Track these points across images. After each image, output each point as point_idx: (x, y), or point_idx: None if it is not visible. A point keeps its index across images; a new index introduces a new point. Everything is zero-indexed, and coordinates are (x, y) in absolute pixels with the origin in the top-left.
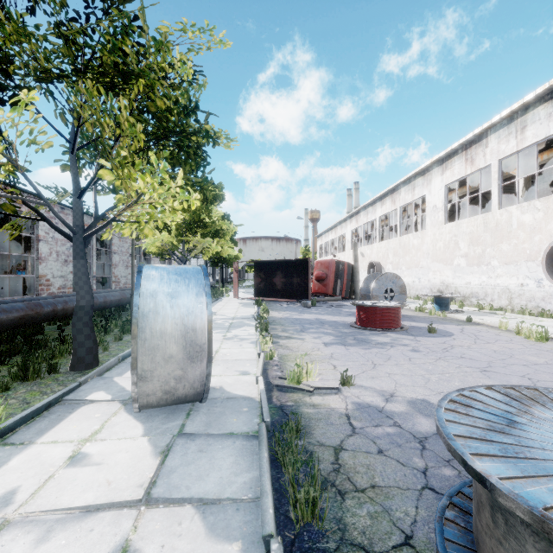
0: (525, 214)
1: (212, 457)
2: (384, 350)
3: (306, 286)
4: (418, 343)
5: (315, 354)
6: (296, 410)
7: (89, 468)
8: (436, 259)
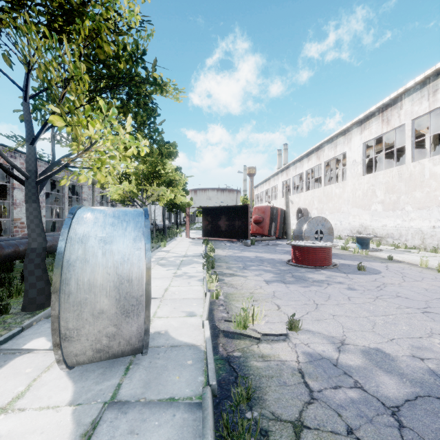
0: (437, 166)
1: None
2: (322, 288)
3: (246, 228)
4: (352, 281)
5: (258, 293)
6: (244, 364)
7: None
8: (356, 205)
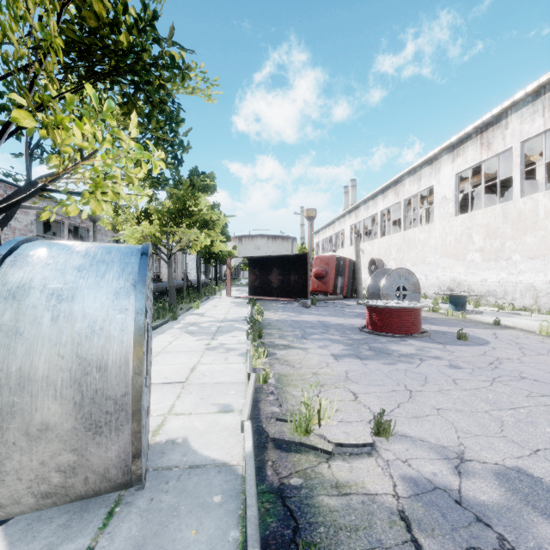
0: None
1: None
2: (413, 366)
3: (304, 284)
4: (453, 355)
5: (325, 373)
6: (308, 502)
7: None
8: (446, 254)
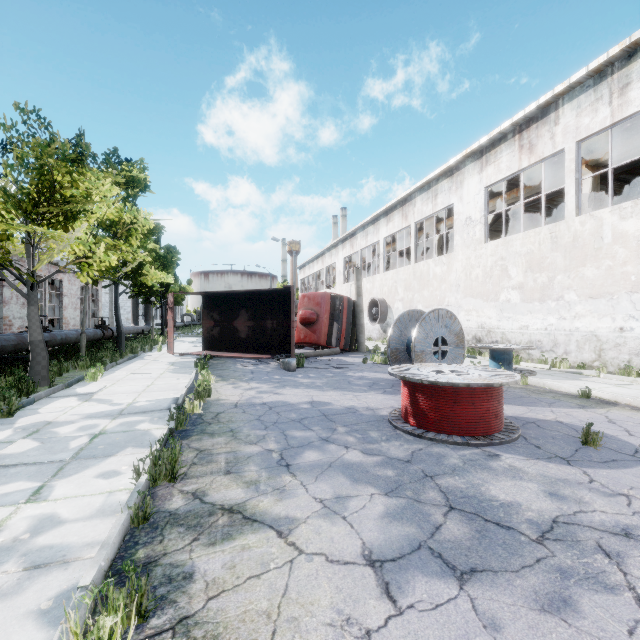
0: (628, 220)
1: None
2: (633, 610)
3: (286, 333)
4: None
5: None
6: None
7: None
8: (471, 293)
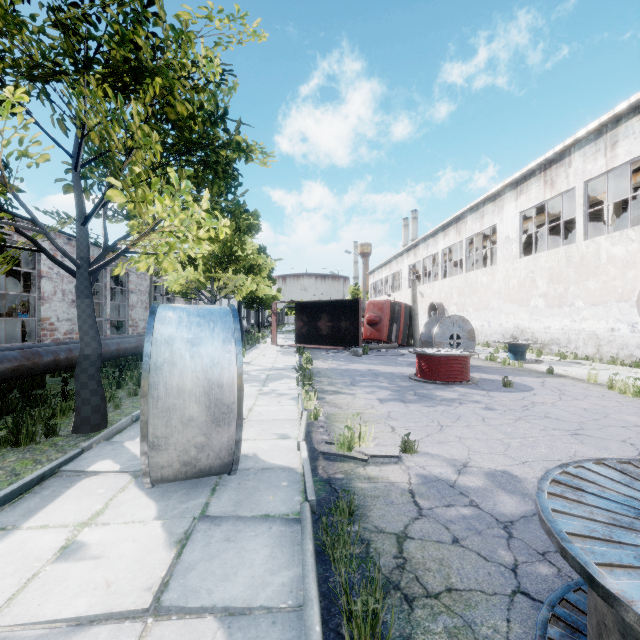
0: (616, 246)
1: (241, 548)
2: (451, 408)
3: (356, 331)
4: (492, 399)
5: (369, 413)
6: (348, 485)
7: (84, 563)
8: (509, 299)
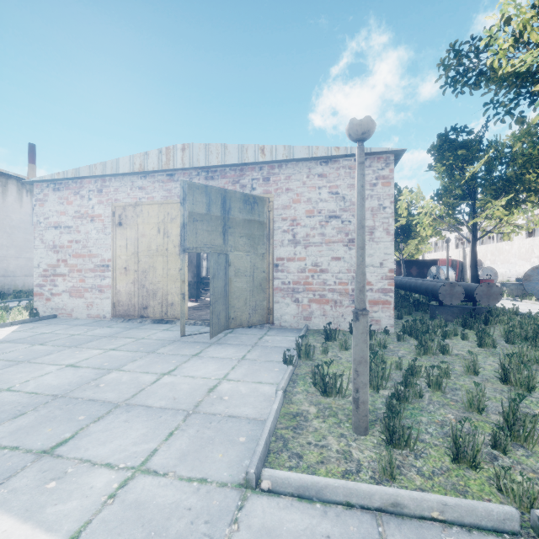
0: None
1: None
2: None
3: None
4: None
5: None
6: None
7: None
8: (520, 258)
